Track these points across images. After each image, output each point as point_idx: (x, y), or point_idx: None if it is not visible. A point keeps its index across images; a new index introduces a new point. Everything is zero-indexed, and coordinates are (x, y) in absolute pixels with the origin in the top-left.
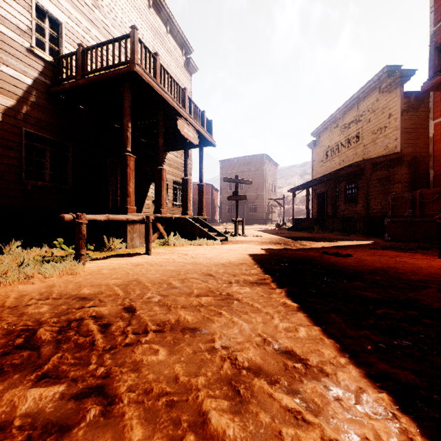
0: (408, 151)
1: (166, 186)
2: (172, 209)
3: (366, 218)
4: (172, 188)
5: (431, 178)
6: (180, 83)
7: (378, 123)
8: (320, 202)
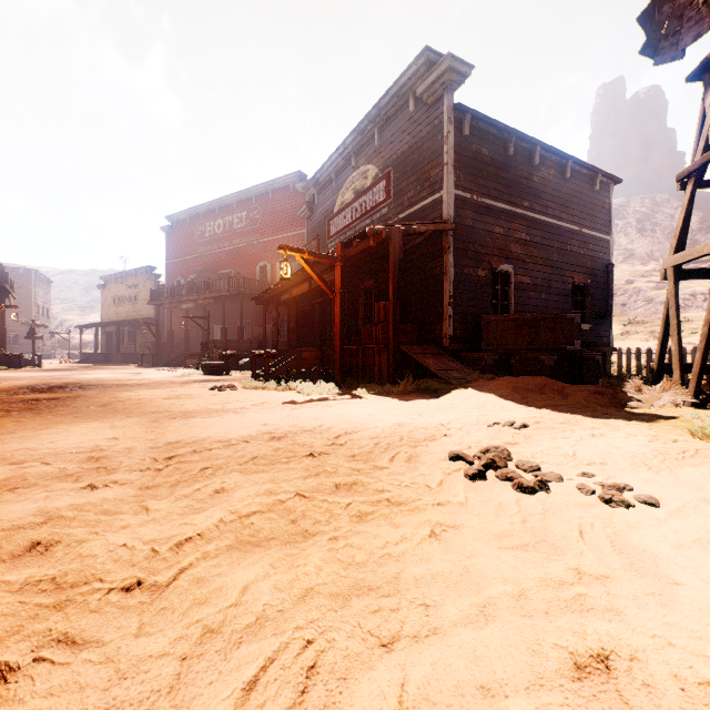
0: (160, 317)
1: None
2: None
3: (136, 353)
4: None
5: (166, 334)
6: None
7: (147, 296)
8: (110, 339)
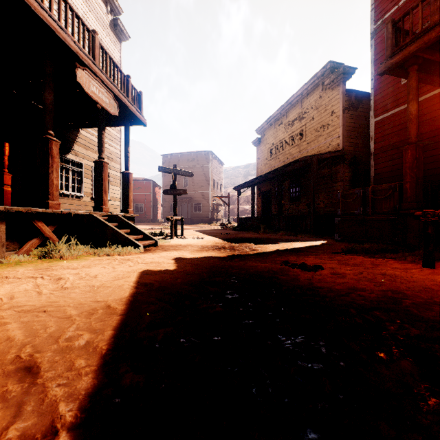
0: (349, 149)
1: (81, 174)
2: (91, 204)
3: (313, 216)
4: (91, 177)
5: (371, 177)
6: (104, 47)
7: (321, 121)
8: (265, 200)
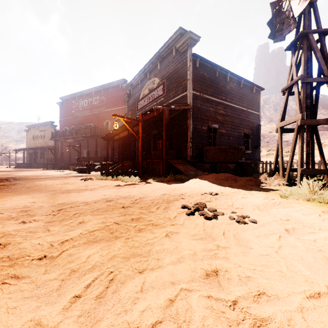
0: (56, 145)
1: None
2: None
3: (44, 163)
4: None
5: (59, 154)
6: None
7: (50, 135)
8: (31, 156)
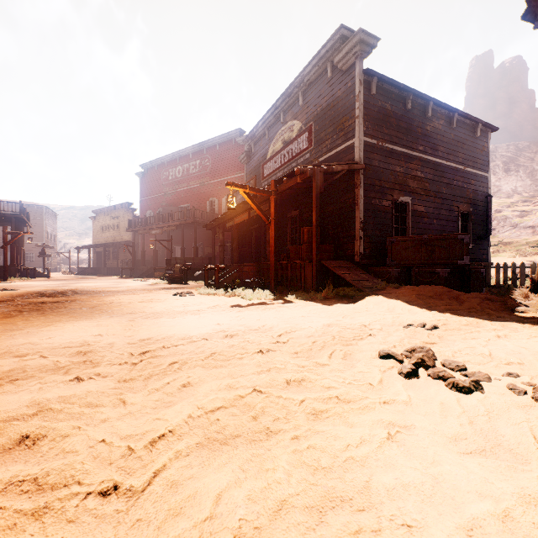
0: (136, 240)
1: None
2: None
3: (118, 268)
4: None
5: (140, 253)
6: None
7: (126, 224)
8: (99, 257)
